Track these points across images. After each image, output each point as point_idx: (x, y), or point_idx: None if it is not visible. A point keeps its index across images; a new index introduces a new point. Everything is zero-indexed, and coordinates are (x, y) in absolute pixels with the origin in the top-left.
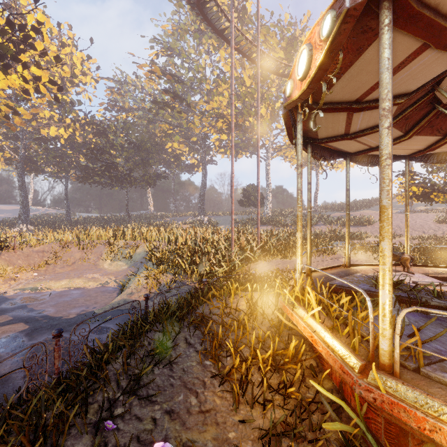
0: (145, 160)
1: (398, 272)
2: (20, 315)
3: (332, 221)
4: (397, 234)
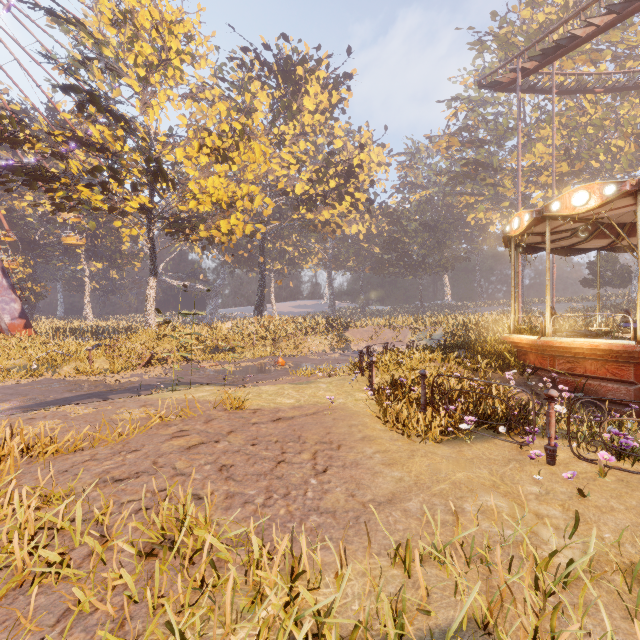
0: (441, 242)
1: None
2: None
3: None
4: None
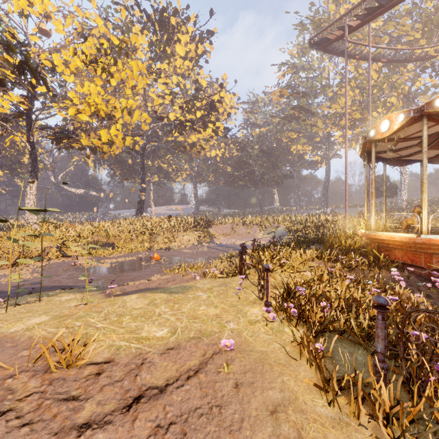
0: (274, 164)
1: None
2: (236, 248)
3: None
4: None
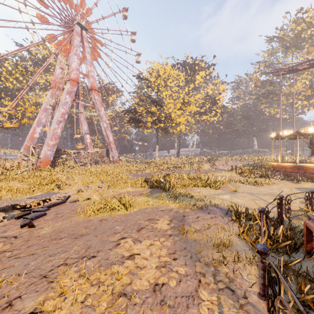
0: (252, 124)
1: None
2: None
3: None
4: None
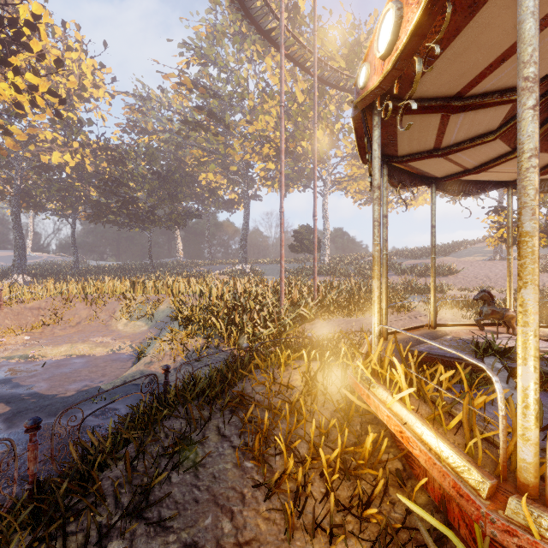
0: (173, 194)
1: (499, 334)
2: (1, 392)
3: (405, 270)
4: (487, 286)
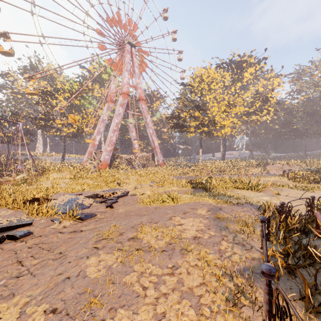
0: (318, 121)
1: None
2: None
3: None
4: None
